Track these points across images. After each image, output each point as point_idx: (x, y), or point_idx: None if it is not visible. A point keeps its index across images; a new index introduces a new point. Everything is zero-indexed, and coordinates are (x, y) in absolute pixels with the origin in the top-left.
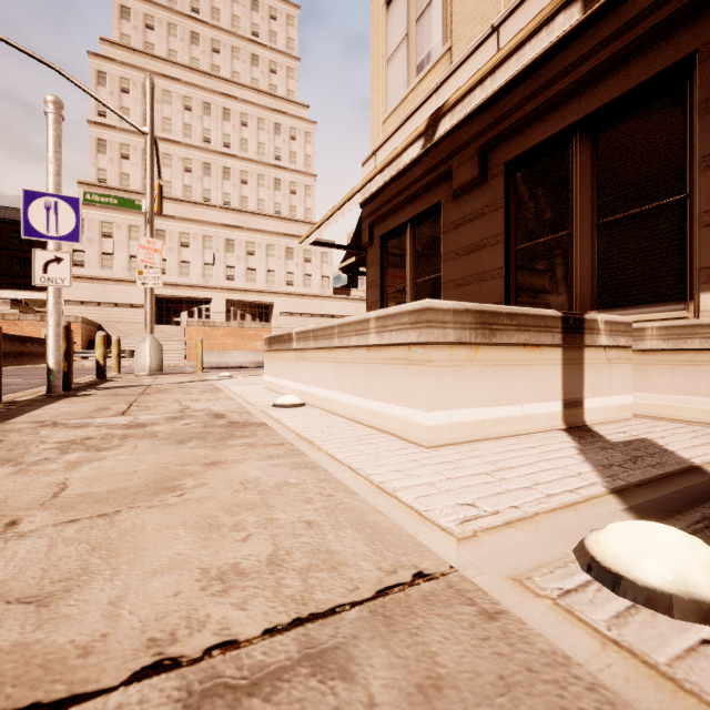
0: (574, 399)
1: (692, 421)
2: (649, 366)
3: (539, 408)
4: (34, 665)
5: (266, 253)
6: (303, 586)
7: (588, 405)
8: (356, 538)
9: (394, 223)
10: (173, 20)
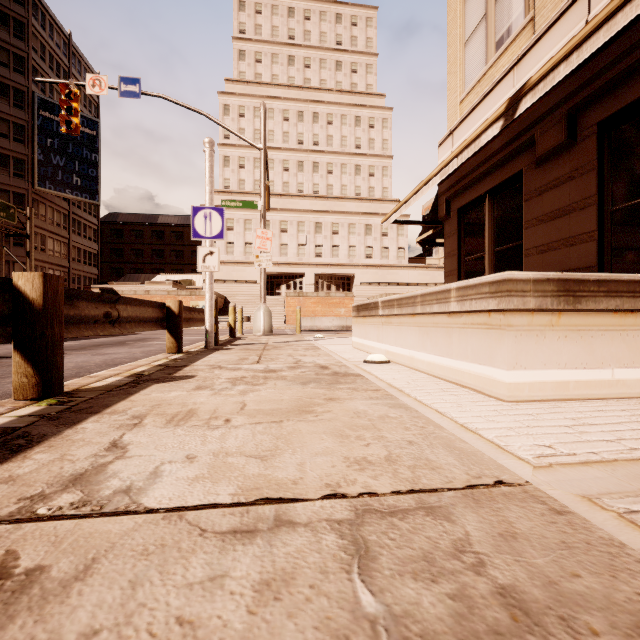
0: None
1: None
2: None
3: (634, 374)
4: (273, 483)
5: (348, 231)
6: (412, 475)
7: None
8: (447, 455)
9: (471, 196)
10: (275, 50)
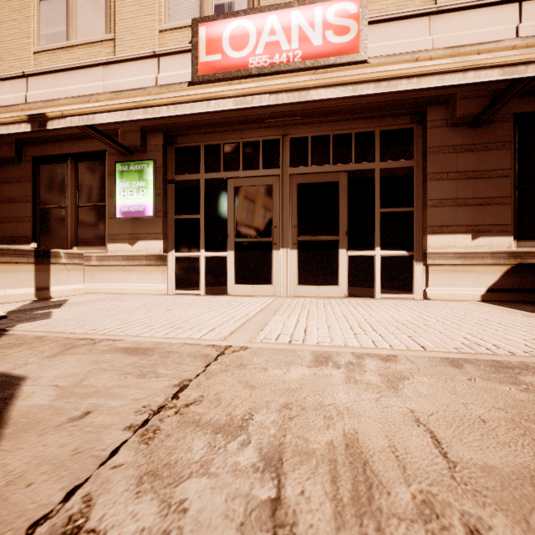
0: (43, 287)
1: (106, 293)
2: (94, 272)
3: (18, 291)
4: None
5: None
6: None
7: (54, 289)
8: None
9: None
10: None
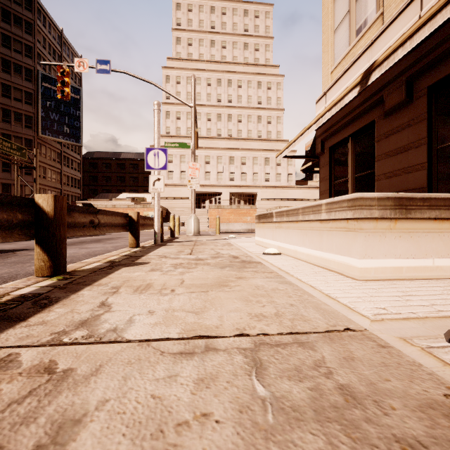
0: None
1: None
2: None
3: (449, 262)
4: (203, 327)
5: (252, 162)
6: (291, 324)
7: None
8: (315, 313)
9: (339, 138)
10: (201, 37)
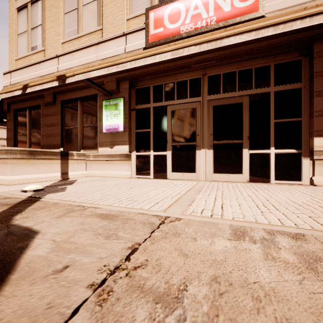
0: (65, 172)
1: (97, 176)
2: (91, 164)
3: (52, 175)
4: None
5: None
6: None
7: (70, 174)
8: None
9: (21, 106)
10: None
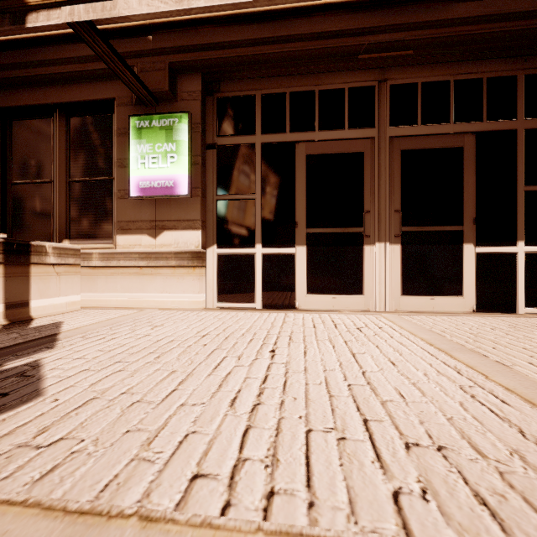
0: (19, 302)
1: (114, 307)
2: (96, 276)
3: None
4: None
5: None
6: None
7: (35, 305)
8: None
9: None
10: None
